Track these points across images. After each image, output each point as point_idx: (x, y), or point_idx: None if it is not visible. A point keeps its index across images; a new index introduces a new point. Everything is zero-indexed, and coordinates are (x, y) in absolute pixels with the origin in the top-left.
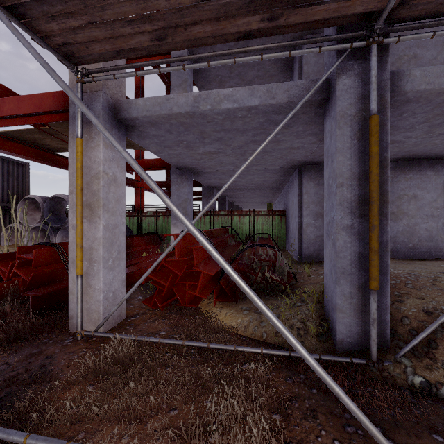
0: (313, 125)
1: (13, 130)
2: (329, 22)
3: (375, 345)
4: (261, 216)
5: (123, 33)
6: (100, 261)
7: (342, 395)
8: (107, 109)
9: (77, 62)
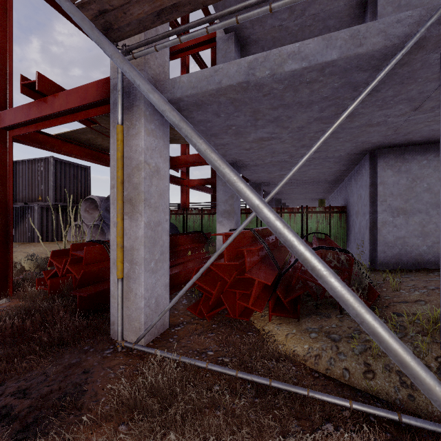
0: (412, 84)
1: (69, 131)
2: None
3: None
4: (315, 214)
5: None
6: (142, 264)
7: None
8: None
9: (116, 38)
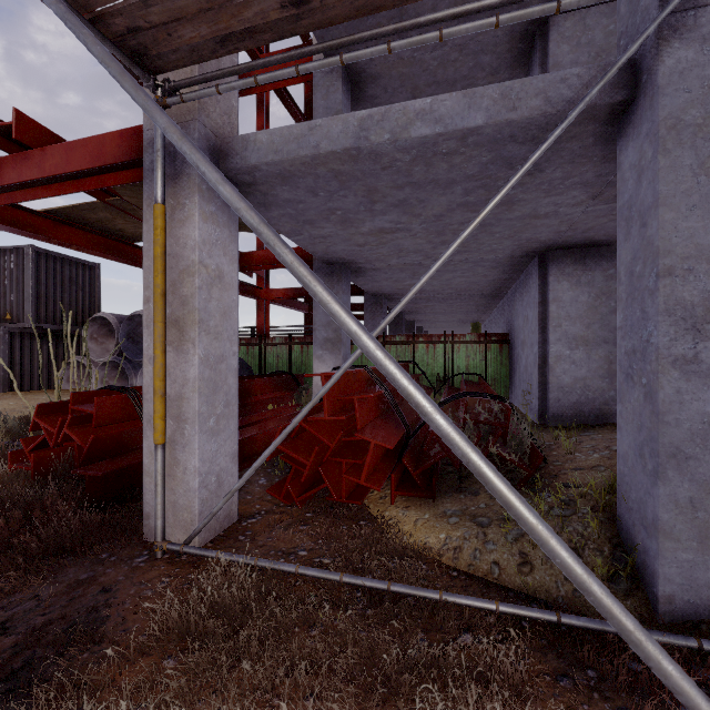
0: (585, 164)
1: (67, 206)
2: None
3: None
4: (465, 344)
5: None
6: (195, 421)
7: None
8: (207, 154)
9: (154, 69)
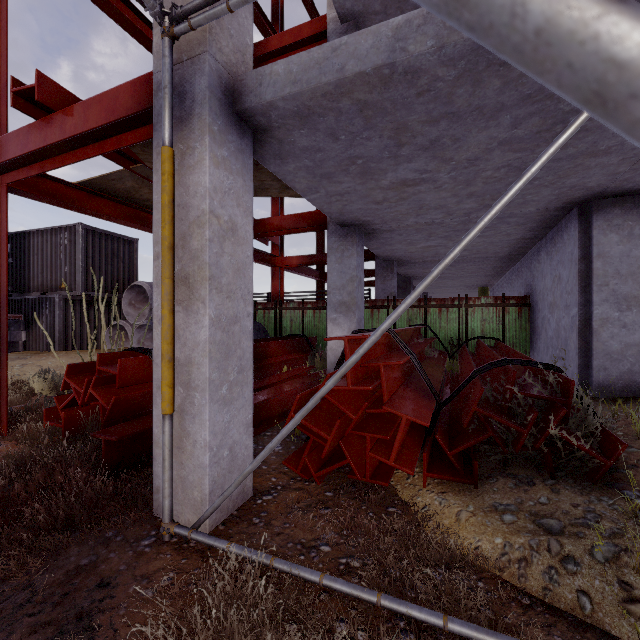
0: None
1: (97, 177)
2: None
3: None
4: (480, 308)
5: None
6: (205, 389)
7: None
8: (219, 92)
9: None
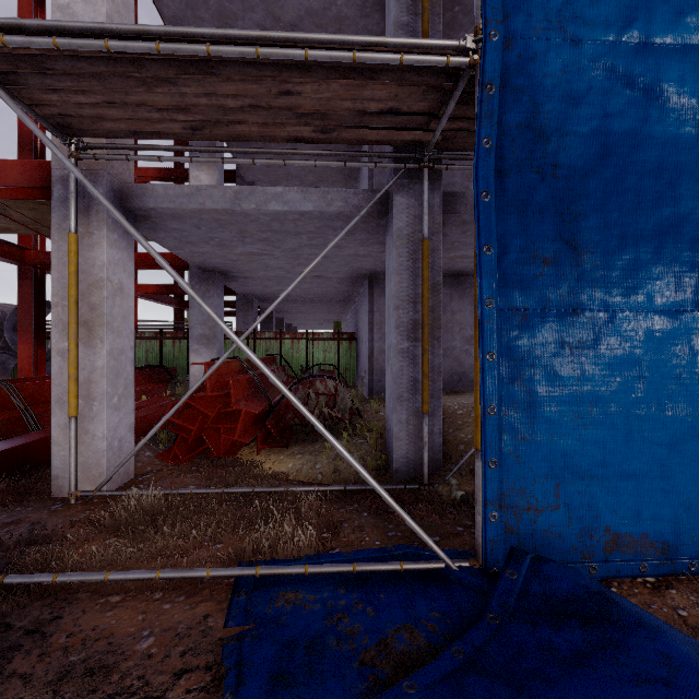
0: (377, 234)
1: None
2: (383, 142)
3: (427, 468)
4: (323, 340)
5: (147, 117)
6: (103, 398)
7: (368, 476)
8: (112, 195)
9: (73, 134)
